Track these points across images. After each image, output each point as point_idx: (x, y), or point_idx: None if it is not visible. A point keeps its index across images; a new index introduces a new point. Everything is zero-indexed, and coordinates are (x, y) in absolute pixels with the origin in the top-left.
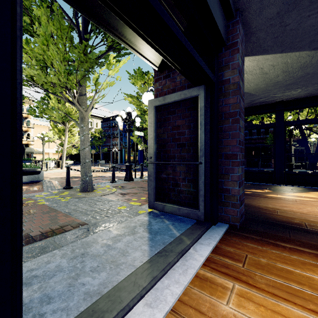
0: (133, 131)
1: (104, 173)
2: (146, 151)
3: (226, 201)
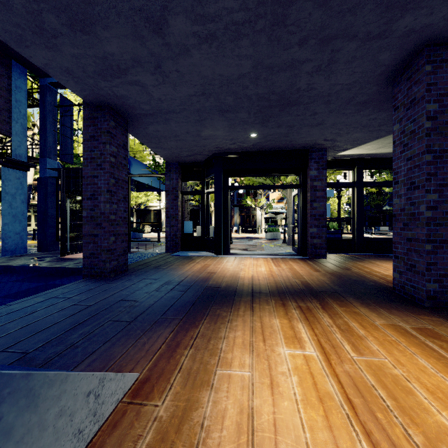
0: None
1: None
2: None
3: (308, 246)
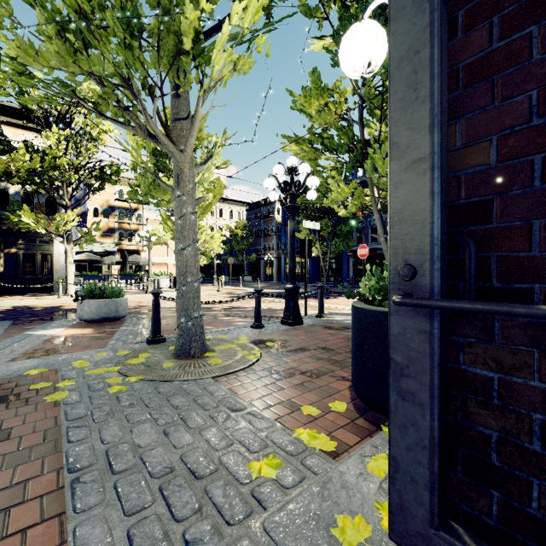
0: (300, 223)
1: (245, 301)
2: (324, 258)
3: None
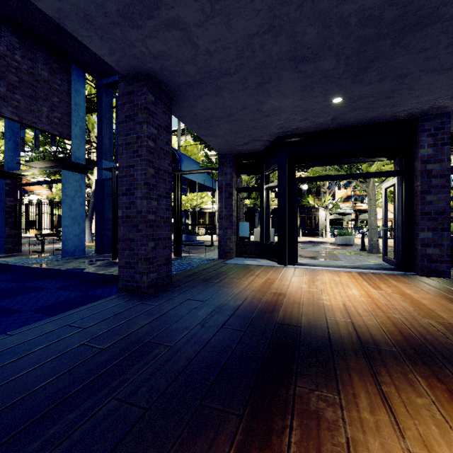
0: None
1: None
2: None
3: (416, 257)
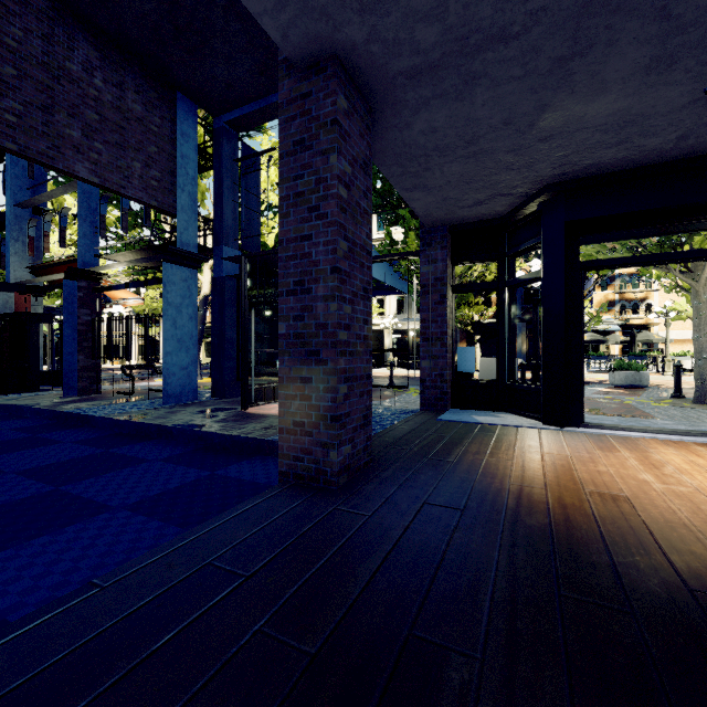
0: None
1: None
2: None
3: None
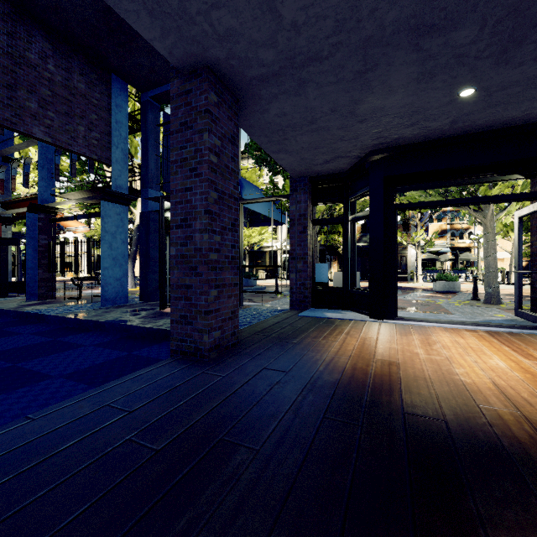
0: None
1: None
2: None
3: None
